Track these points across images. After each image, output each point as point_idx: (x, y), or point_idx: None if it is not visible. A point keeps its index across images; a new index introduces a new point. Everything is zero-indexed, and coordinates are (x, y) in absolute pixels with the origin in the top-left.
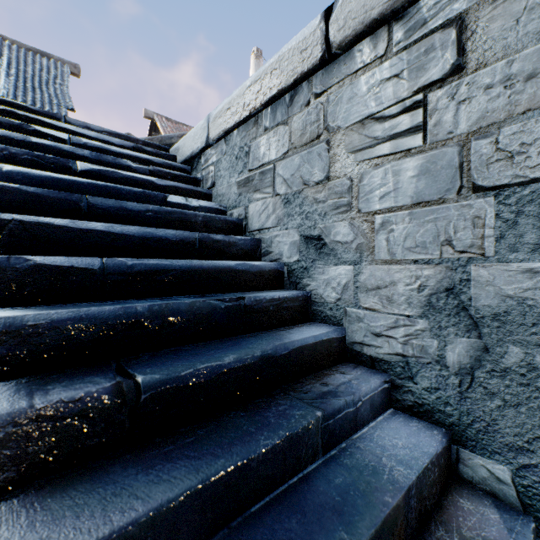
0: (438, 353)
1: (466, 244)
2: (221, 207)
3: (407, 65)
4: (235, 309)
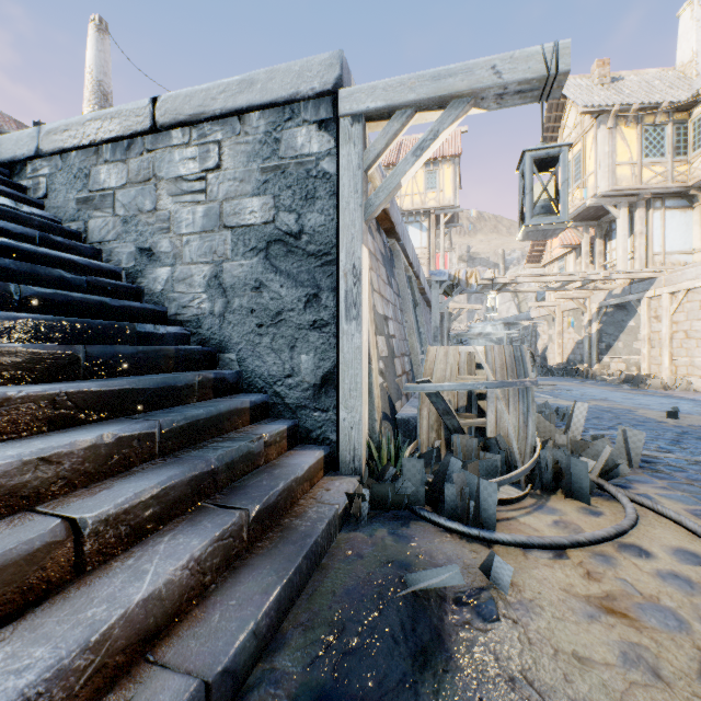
0: (212, 310)
1: (222, 253)
2: (57, 218)
3: (199, 155)
4: (80, 281)
